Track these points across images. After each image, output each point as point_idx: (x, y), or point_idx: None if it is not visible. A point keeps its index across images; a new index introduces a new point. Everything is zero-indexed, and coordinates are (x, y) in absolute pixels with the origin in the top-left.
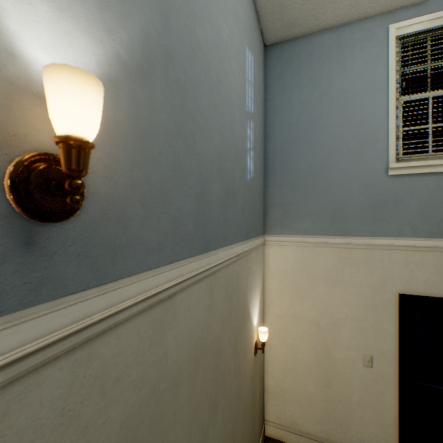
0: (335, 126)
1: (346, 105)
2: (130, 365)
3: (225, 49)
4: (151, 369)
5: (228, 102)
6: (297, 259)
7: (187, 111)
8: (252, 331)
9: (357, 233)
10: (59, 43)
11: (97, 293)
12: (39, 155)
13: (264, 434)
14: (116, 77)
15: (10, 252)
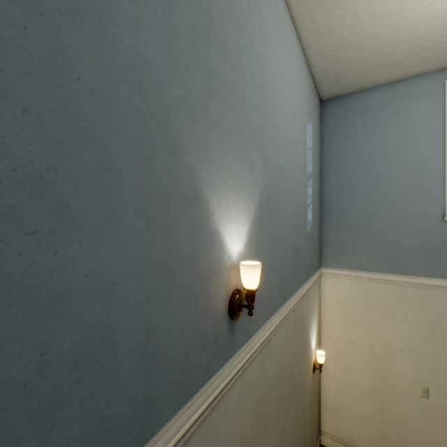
0: (389, 173)
1: (401, 154)
2: (255, 381)
3: (294, 147)
4: (262, 383)
5: (296, 184)
6: (352, 292)
7: (275, 218)
8: (311, 353)
9: (412, 273)
10: (237, 237)
11: (246, 345)
12: (235, 293)
13: (320, 443)
14: (251, 232)
15: (228, 335)
